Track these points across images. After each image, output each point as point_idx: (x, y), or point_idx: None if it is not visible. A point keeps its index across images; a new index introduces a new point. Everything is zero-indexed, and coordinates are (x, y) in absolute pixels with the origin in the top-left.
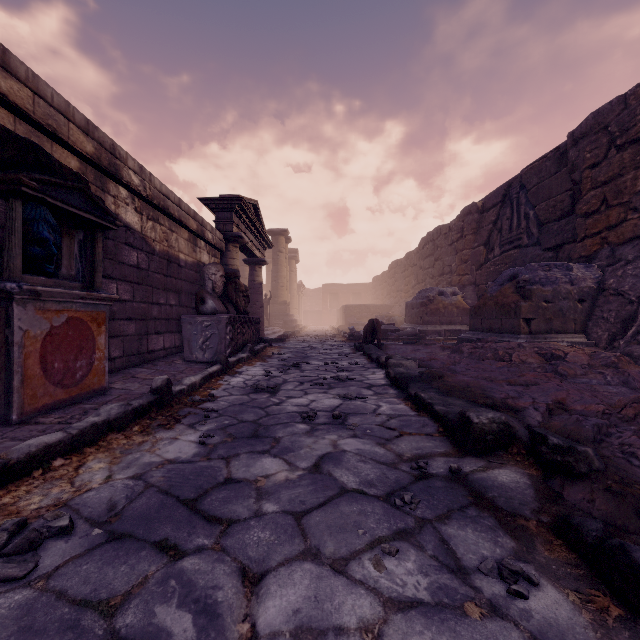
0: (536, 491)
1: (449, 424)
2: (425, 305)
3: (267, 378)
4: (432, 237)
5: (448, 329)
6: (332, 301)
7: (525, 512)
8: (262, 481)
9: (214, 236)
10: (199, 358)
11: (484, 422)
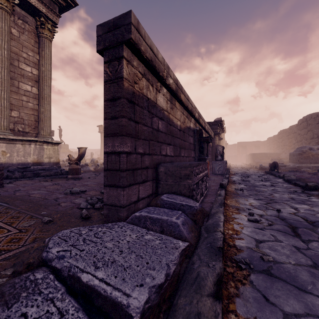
0: (318, 193)
1: (303, 186)
2: (301, 154)
3: (242, 179)
4: (306, 119)
5: (314, 166)
6: (242, 150)
7: (315, 194)
8: (263, 190)
9: (212, 134)
10: (217, 173)
11: (310, 184)
